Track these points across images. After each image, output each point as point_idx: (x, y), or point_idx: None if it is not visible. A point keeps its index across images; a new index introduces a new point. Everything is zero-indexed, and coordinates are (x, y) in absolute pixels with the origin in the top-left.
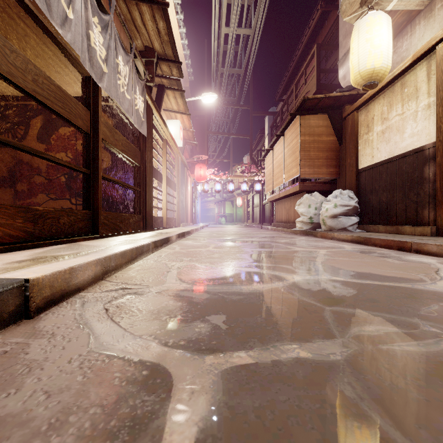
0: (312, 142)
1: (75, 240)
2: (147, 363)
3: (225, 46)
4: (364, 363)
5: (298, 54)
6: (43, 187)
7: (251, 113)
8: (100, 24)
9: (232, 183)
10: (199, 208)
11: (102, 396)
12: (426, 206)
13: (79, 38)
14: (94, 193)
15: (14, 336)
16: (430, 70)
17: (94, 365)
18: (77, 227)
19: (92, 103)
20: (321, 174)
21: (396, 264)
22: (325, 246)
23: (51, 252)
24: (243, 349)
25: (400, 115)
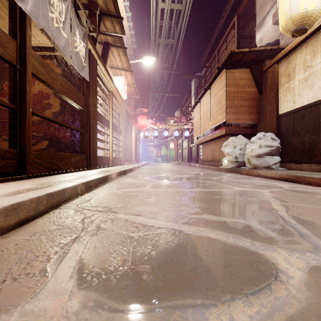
0: (236, 92)
1: None
2: None
3: (162, 22)
4: None
5: (219, 27)
6: None
7: (181, 76)
8: None
9: (166, 131)
10: (142, 150)
11: None
12: None
13: None
14: (21, 130)
15: None
16: None
17: None
18: None
19: (19, 32)
20: (244, 120)
21: None
22: (260, 184)
23: None
24: None
25: None
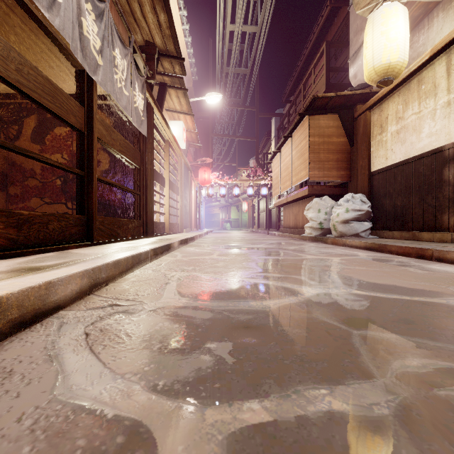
0: (322, 143)
1: (66, 247)
2: (125, 421)
3: (231, 45)
4: (422, 420)
5: (306, 53)
6: (37, 190)
7: (257, 114)
8: (94, 12)
9: (237, 187)
10: (203, 213)
11: None
12: (446, 211)
13: (70, 24)
14: (88, 196)
15: None
16: (450, 65)
17: (52, 425)
18: (69, 233)
19: (86, 99)
20: (331, 177)
21: (420, 274)
22: (338, 253)
23: (33, 262)
24: (256, 396)
25: (417, 114)
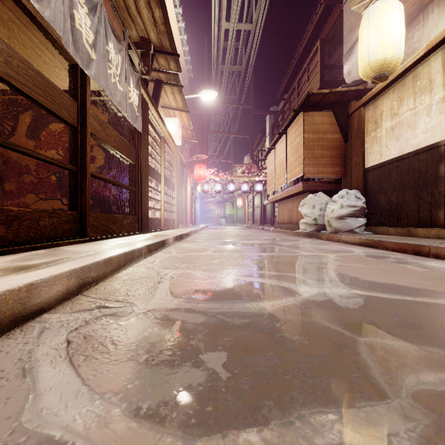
0: (316, 140)
1: (58, 244)
2: None
3: (226, 43)
4: None
5: (300, 50)
6: (32, 186)
7: (252, 112)
8: (87, 5)
9: (232, 184)
10: (199, 209)
11: None
12: (442, 207)
13: (61, 16)
14: (82, 192)
15: None
16: None
17: None
18: (62, 229)
19: (79, 93)
20: (326, 174)
21: (419, 271)
22: (333, 249)
23: (20, 260)
24: (254, 424)
25: (412, 110)
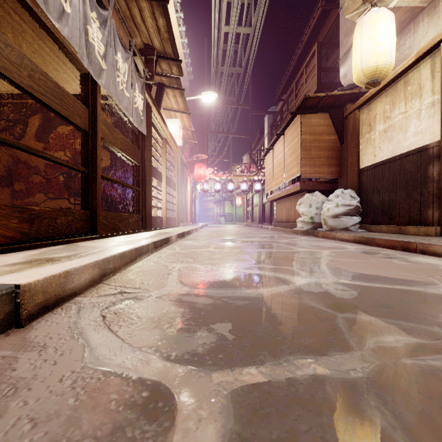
0: (313, 141)
1: (73, 241)
2: (147, 381)
3: (225, 45)
4: (389, 381)
5: (298, 53)
6: (41, 186)
7: (251, 112)
8: (99, 19)
9: (231, 183)
10: (199, 208)
11: (95, 425)
12: (430, 206)
13: (77, 33)
14: (92, 192)
15: (1, 348)
16: (434, 67)
17: (88, 384)
18: (75, 227)
19: (90, 100)
20: (322, 174)
21: (404, 265)
22: (328, 246)
23: (47, 253)
24: (254, 364)
25: (403, 114)
